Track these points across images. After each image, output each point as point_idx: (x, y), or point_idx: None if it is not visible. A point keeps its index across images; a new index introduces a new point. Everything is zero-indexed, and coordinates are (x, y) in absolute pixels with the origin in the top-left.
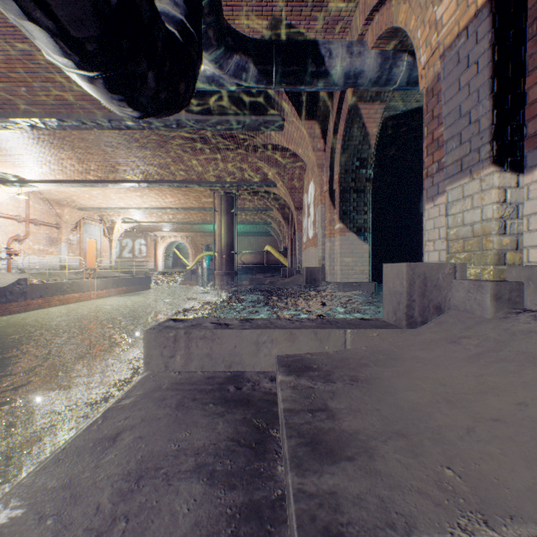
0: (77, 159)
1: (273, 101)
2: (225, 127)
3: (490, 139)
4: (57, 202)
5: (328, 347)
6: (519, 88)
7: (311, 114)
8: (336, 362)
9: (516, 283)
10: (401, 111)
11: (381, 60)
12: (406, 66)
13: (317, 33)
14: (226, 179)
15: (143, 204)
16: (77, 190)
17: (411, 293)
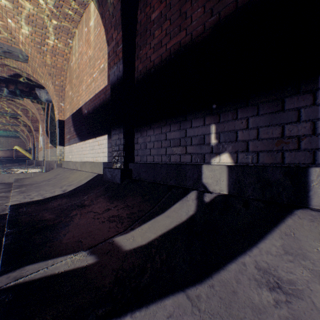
0: None
1: None
2: None
3: (59, 141)
4: None
5: (28, 176)
6: (64, 134)
7: (37, 101)
8: (28, 177)
9: (61, 163)
10: None
11: None
12: None
13: (37, 81)
14: None
15: None
16: None
17: (47, 166)
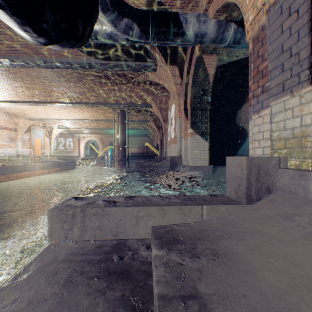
0: (26, 88)
1: (149, 53)
2: (120, 69)
3: (309, 66)
4: (15, 115)
5: (190, 219)
6: None
7: (173, 61)
8: (197, 233)
9: None
10: (227, 62)
11: (218, 26)
12: (233, 31)
13: (177, 9)
14: (121, 102)
15: (70, 117)
16: (27, 108)
17: (249, 178)
